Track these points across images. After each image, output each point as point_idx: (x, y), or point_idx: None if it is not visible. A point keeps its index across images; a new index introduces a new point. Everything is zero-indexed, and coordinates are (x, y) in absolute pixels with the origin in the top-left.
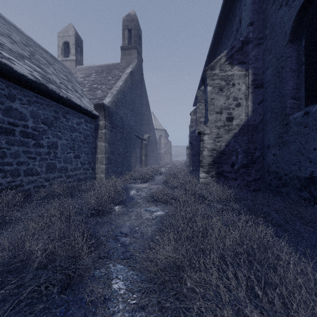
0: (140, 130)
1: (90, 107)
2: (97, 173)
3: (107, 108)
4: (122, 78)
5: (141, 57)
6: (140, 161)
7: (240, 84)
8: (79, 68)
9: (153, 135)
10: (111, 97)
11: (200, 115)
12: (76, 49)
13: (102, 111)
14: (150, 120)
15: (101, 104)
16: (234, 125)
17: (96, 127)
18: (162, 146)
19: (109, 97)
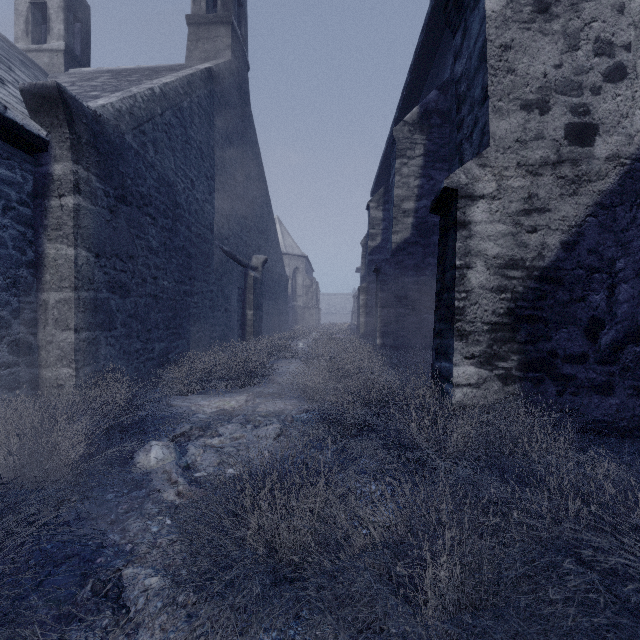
0: (242, 242)
1: (14, 104)
2: (44, 362)
3: (85, 115)
4: (178, 73)
5: (245, 53)
6: (242, 323)
7: None
8: (73, 71)
9: (277, 261)
10: (120, 97)
11: (403, 192)
12: (68, 25)
13: (62, 123)
14: (269, 222)
15: (51, 91)
16: (598, 157)
17: (40, 184)
18: (300, 293)
19: (113, 97)
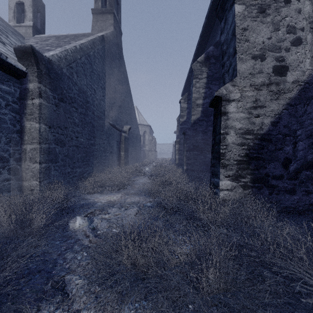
0: (119, 119)
1: (10, 55)
2: (24, 178)
3: (44, 60)
4: (88, 38)
5: (120, 27)
6: (119, 158)
7: (301, 1)
8: (37, 36)
9: (135, 128)
10: (60, 50)
11: (197, 95)
12: (34, 13)
13: (33, 64)
14: (131, 109)
15: (28, 49)
16: (288, 81)
17: (23, 93)
18: (147, 143)
19: (57, 50)
